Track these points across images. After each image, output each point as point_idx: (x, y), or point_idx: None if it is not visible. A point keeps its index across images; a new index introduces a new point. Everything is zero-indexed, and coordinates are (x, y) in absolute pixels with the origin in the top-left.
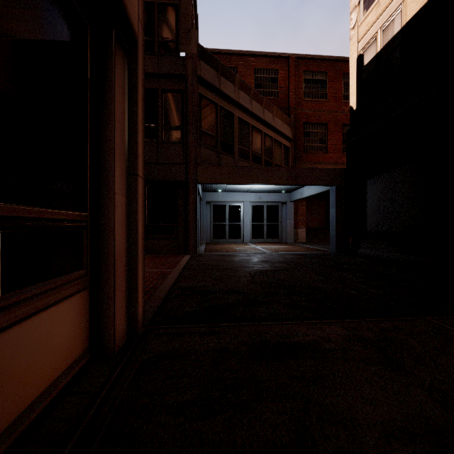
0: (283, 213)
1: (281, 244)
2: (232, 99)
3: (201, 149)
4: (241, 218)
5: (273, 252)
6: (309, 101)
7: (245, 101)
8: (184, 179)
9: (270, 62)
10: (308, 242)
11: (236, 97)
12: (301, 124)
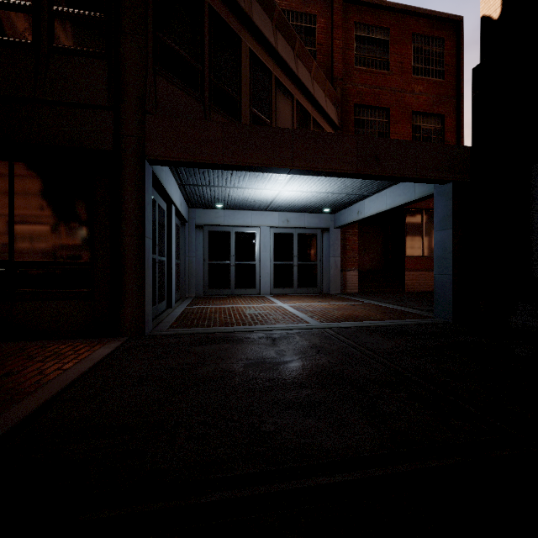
0: (324, 247)
1: (325, 298)
2: (236, 3)
3: (158, 81)
4: (256, 254)
5: (324, 322)
6: (363, 70)
7: (263, 24)
8: (108, 147)
9: (303, 1)
10: (365, 294)
11: (245, 5)
12: (350, 106)
